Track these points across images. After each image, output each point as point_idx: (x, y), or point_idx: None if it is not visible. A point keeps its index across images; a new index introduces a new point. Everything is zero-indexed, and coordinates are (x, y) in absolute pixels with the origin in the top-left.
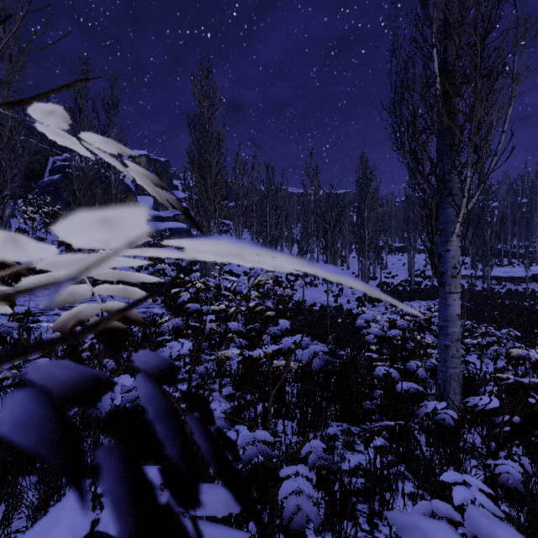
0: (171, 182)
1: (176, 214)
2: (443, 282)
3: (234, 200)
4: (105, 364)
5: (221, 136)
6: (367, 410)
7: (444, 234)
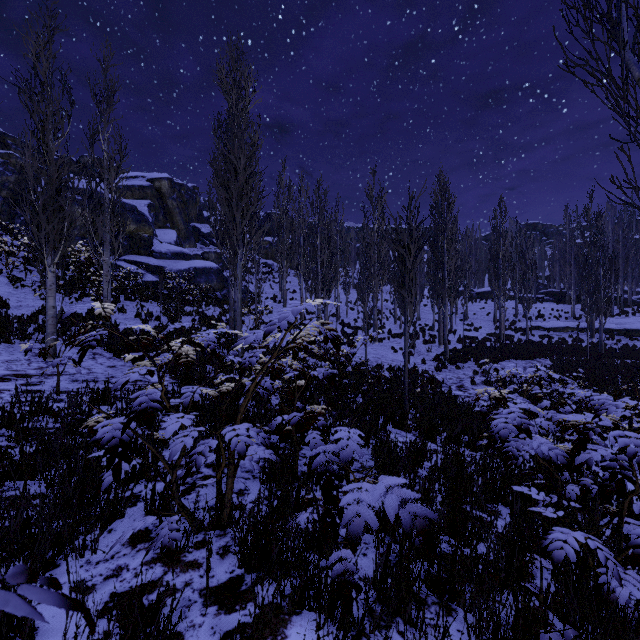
0: (200, 214)
1: (205, 252)
2: None
3: (276, 233)
4: None
5: (255, 140)
6: None
7: None
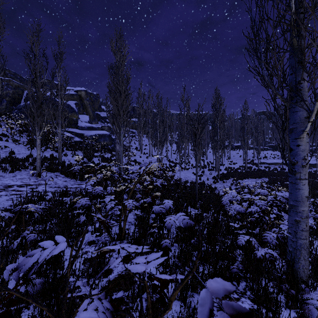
0: (100, 107)
1: (102, 126)
2: (294, 171)
3: (137, 117)
4: (25, 236)
5: (128, 76)
6: (235, 274)
7: (295, 132)
